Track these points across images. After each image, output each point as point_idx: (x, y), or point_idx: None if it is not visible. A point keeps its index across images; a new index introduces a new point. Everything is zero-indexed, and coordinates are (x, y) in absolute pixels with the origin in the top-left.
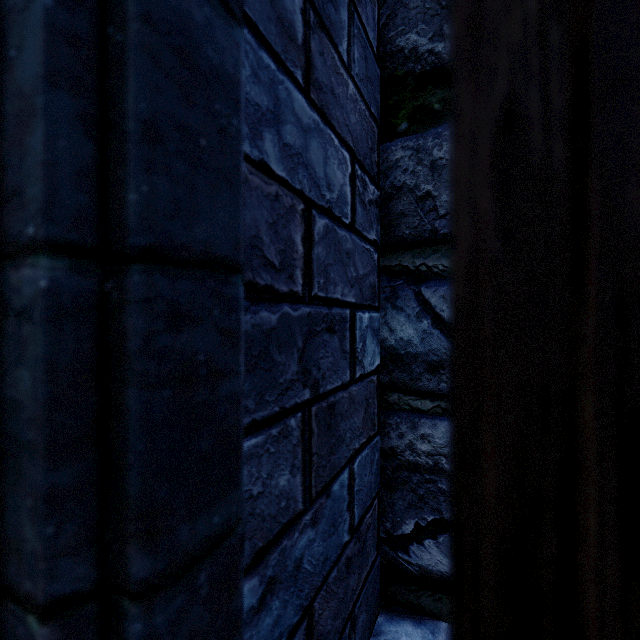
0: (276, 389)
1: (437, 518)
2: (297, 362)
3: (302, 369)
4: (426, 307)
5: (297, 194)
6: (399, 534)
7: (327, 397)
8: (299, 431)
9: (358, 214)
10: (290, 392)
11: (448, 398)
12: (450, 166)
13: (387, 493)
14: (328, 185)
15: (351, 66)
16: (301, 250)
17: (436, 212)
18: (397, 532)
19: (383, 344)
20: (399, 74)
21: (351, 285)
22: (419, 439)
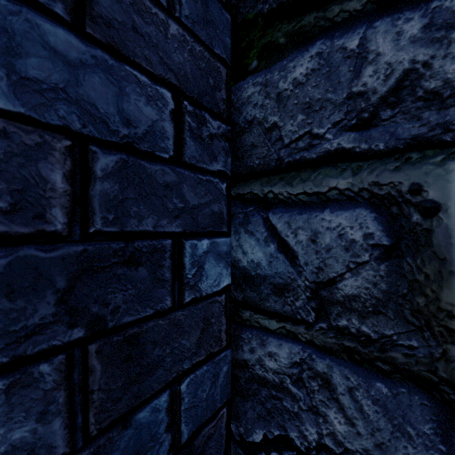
0: (3, 339)
1: (282, 434)
2: (55, 303)
3: (67, 309)
4: (273, 232)
5: (55, 130)
6: (250, 441)
7: (124, 329)
8: (60, 374)
9: (189, 148)
10: (38, 337)
11: (292, 321)
12: (294, 96)
13: (241, 401)
14: (126, 121)
15: (175, 8)
16: (64, 188)
17: (281, 141)
18: (249, 438)
19: (237, 265)
20: (250, 17)
21: (175, 216)
22: (267, 356)
